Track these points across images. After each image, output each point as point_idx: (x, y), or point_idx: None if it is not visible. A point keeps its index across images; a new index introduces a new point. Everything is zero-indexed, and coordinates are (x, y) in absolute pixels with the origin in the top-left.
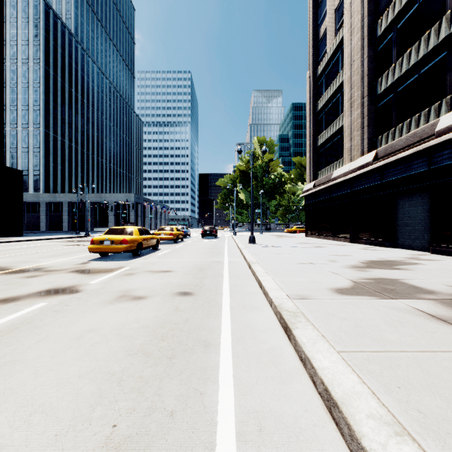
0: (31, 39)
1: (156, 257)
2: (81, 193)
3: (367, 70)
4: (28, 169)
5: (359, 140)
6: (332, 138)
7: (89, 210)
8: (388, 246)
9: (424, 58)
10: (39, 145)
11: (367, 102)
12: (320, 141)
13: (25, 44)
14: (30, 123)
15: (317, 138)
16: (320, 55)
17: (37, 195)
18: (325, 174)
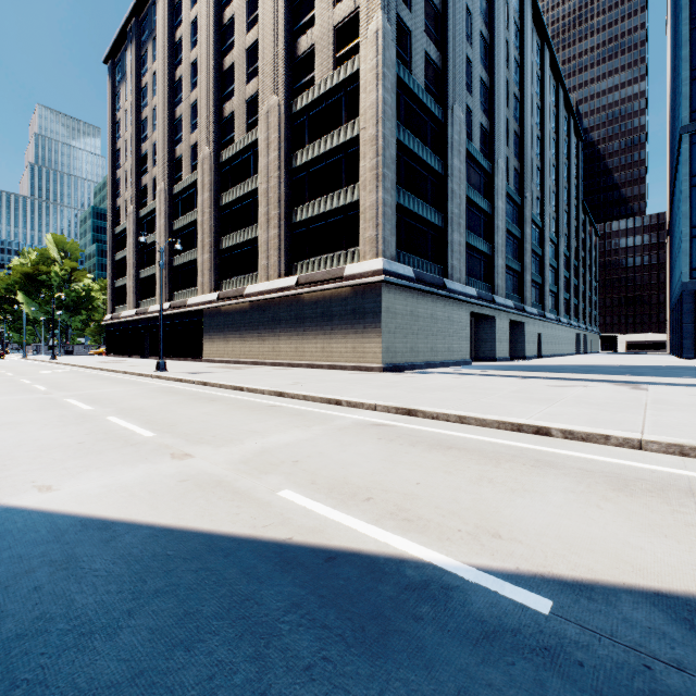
0: None
1: None
2: None
3: (136, 263)
4: None
5: (133, 299)
6: (125, 287)
7: None
8: (142, 358)
9: (152, 276)
10: None
11: (136, 281)
12: (117, 285)
13: None
14: None
15: (115, 281)
16: (118, 218)
17: None
18: (120, 311)
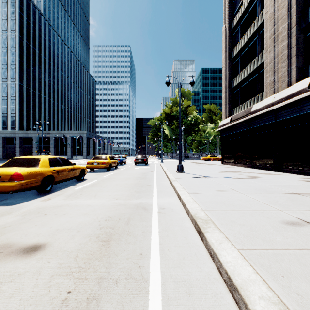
0: (9, 15)
1: (66, 195)
2: (41, 129)
3: (296, 0)
4: (7, 113)
5: (285, 71)
6: (249, 78)
7: (52, 143)
8: None
9: None
10: (15, 95)
11: (296, 32)
12: (236, 82)
13: (4, 18)
14: (8, 78)
15: (233, 80)
16: (235, 9)
17: (14, 132)
18: (242, 109)
